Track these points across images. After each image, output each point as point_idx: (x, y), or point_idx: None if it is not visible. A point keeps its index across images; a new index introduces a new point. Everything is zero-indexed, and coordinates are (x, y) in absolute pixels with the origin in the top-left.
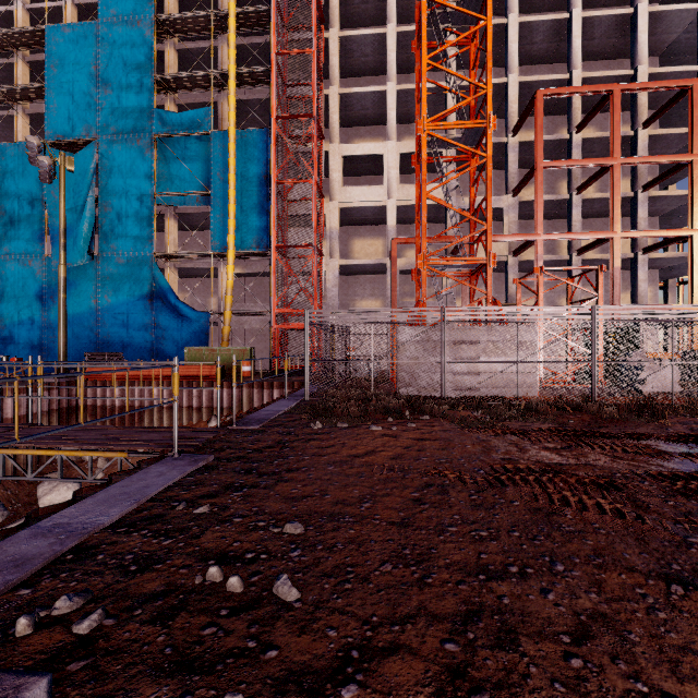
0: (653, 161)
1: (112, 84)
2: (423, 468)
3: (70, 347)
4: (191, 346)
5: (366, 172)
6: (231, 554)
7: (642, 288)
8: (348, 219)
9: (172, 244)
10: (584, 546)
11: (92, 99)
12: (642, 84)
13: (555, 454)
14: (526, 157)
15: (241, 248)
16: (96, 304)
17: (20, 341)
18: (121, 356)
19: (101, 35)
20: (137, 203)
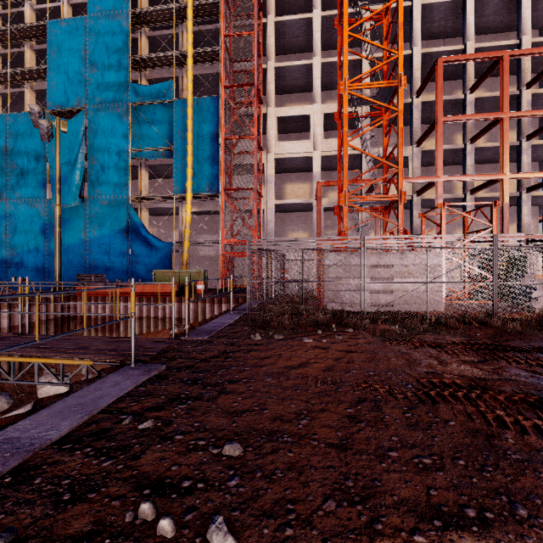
0: (537, 115)
1: (98, 65)
2: (354, 381)
3: (65, 270)
4: (158, 269)
5: (296, 130)
6: (168, 481)
7: (526, 221)
8: (282, 168)
9: (144, 189)
10: (539, 482)
11: (82, 77)
12: (528, 50)
13: (475, 368)
14: (427, 115)
15: (197, 191)
16: (85, 237)
17: (28, 265)
18: (104, 276)
19: (89, 27)
20: (117, 157)
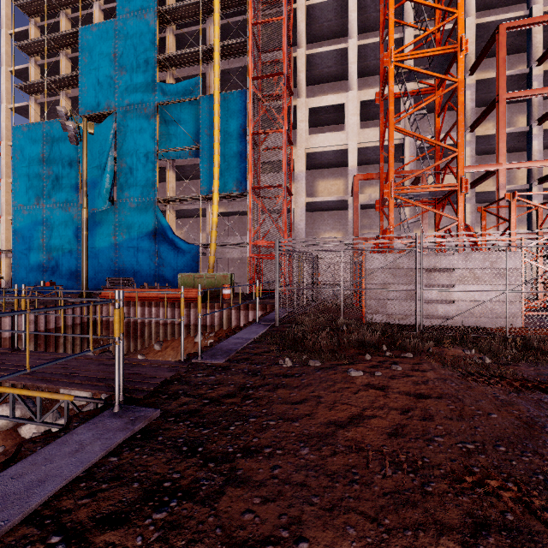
0: None
1: (126, 66)
2: (447, 465)
3: (96, 273)
4: (184, 272)
5: (329, 122)
6: None
7: None
8: (313, 163)
9: (171, 191)
10: None
11: (112, 80)
12: None
13: None
14: (481, 96)
15: (224, 191)
16: (115, 240)
17: (62, 269)
18: (132, 280)
19: (119, 29)
20: (144, 159)
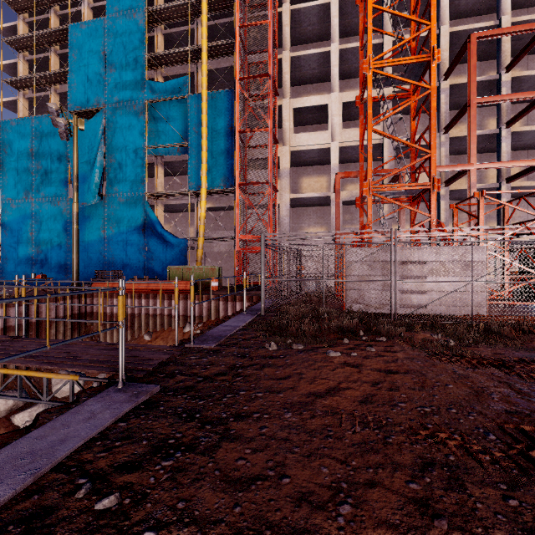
0: None
1: (116, 64)
2: (406, 423)
3: (86, 266)
4: (173, 265)
5: (313, 122)
6: None
7: None
8: (298, 161)
9: (160, 186)
10: None
11: (101, 77)
12: None
13: None
14: (455, 99)
15: (211, 186)
16: (104, 234)
17: (51, 262)
18: (121, 273)
19: (108, 27)
20: (134, 155)
